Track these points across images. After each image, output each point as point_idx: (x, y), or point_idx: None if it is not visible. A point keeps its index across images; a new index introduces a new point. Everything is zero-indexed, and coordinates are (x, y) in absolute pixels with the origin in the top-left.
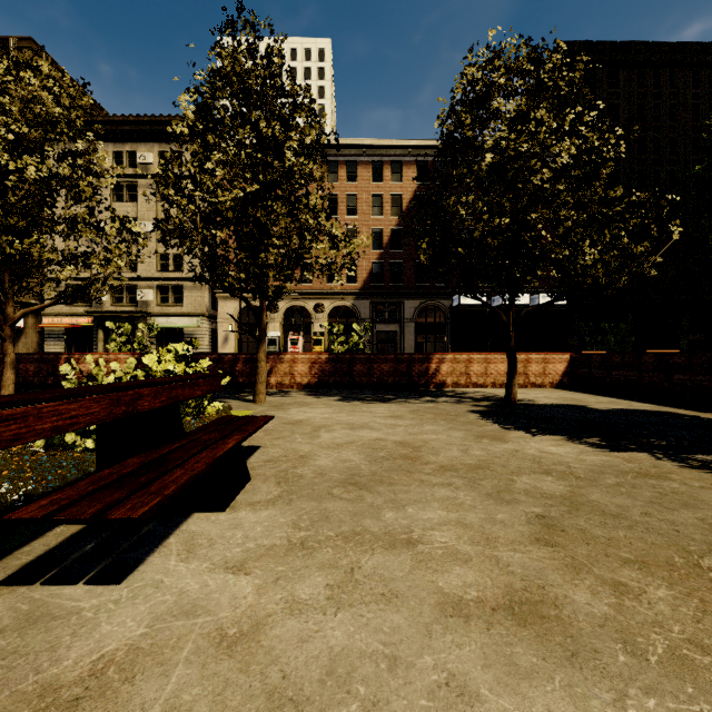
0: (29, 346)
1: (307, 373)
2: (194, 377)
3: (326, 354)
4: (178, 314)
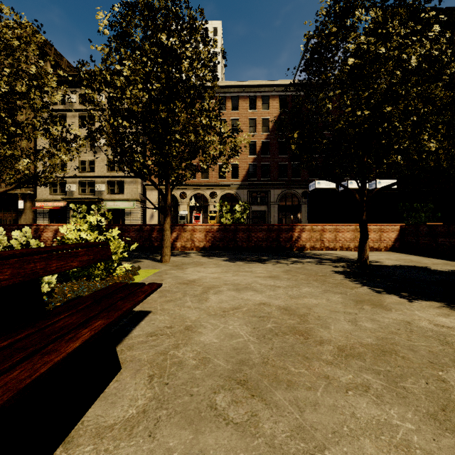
0: (27, 221)
1: (203, 239)
2: (69, 247)
3: (217, 225)
4: (121, 199)
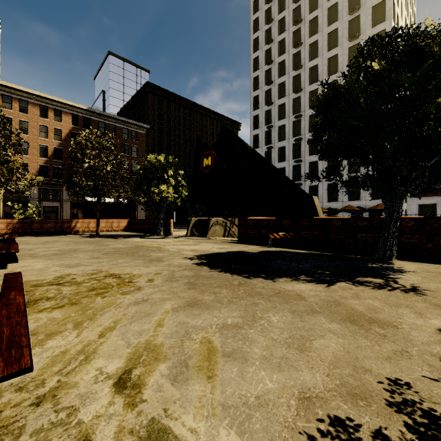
0: None
1: (5, 228)
2: None
3: (17, 219)
4: None
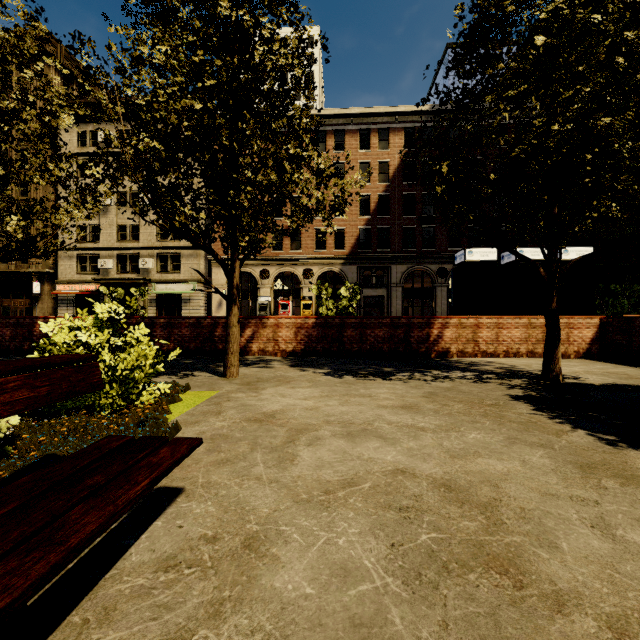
0: (45, 311)
1: (292, 339)
2: None
3: (313, 318)
4: (176, 280)
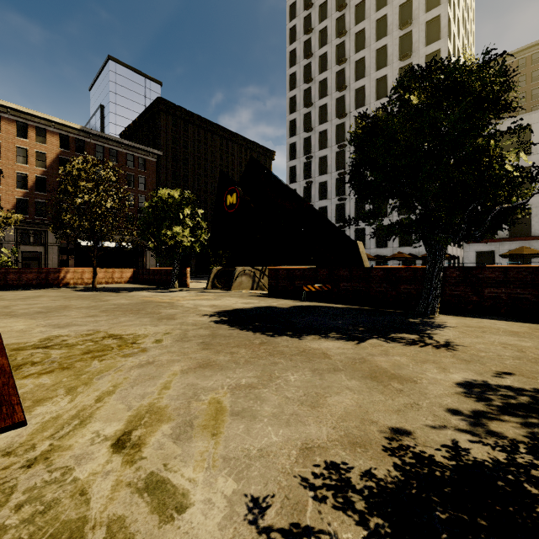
0: None
1: None
2: None
3: None
4: None
